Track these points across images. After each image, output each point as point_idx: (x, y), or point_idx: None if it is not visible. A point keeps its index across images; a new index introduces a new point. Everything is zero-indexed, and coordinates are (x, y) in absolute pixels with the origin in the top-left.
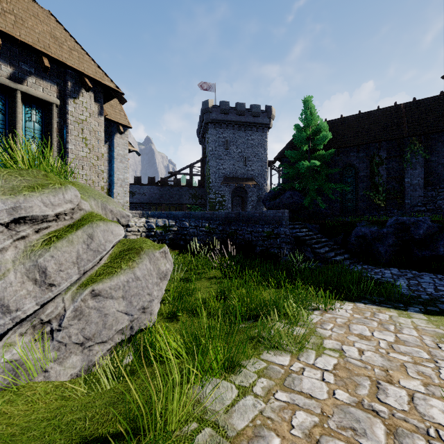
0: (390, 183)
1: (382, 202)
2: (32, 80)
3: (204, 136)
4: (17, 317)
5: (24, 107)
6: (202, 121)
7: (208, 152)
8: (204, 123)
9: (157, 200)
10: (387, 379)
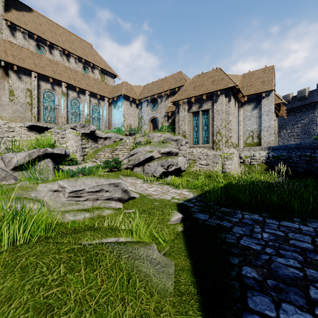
0: None
1: None
2: (204, 104)
3: None
4: (135, 163)
5: (203, 115)
6: None
7: None
8: None
9: None
10: (130, 184)
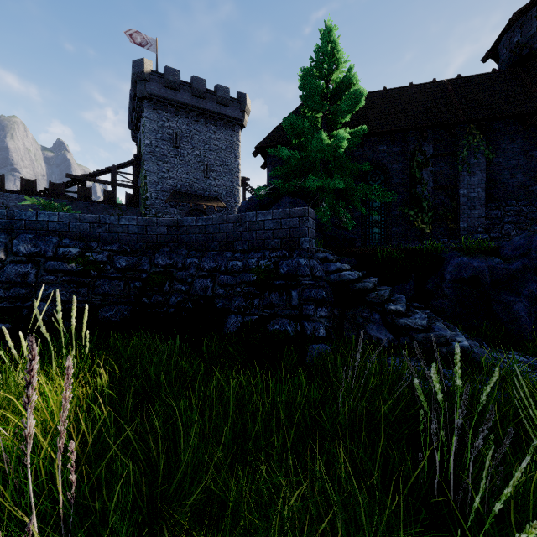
0: (438, 196)
1: (427, 225)
2: None
3: (138, 125)
4: None
5: None
6: (135, 98)
7: (143, 148)
8: (136, 99)
9: None
10: None
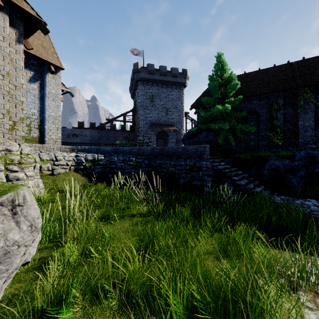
0: (286, 125)
1: (280, 141)
2: None
3: (135, 91)
4: None
5: None
6: (133, 80)
7: (138, 104)
8: (134, 80)
9: (97, 141)
10: None
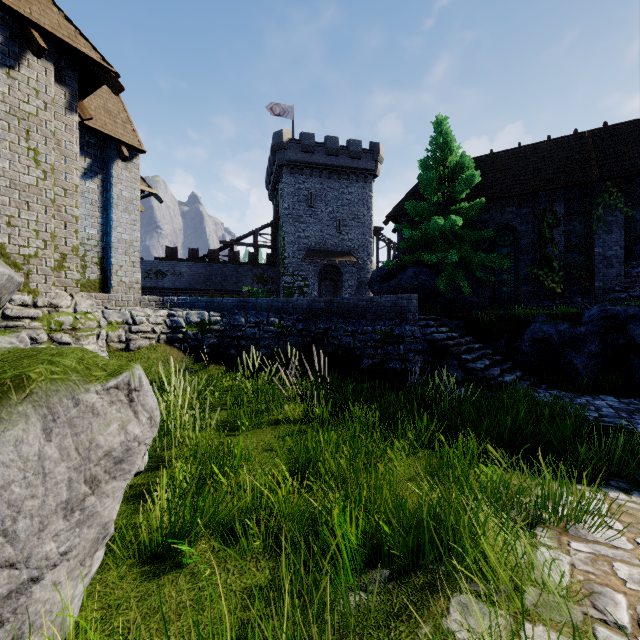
0: (571, 255)
1: (558, 285)
2: None
3: (276, 187)
4: None
5: None
6: (274, 164)
7: (282, 212)
8: (276, 166)
9: (203, 284)
10: None
